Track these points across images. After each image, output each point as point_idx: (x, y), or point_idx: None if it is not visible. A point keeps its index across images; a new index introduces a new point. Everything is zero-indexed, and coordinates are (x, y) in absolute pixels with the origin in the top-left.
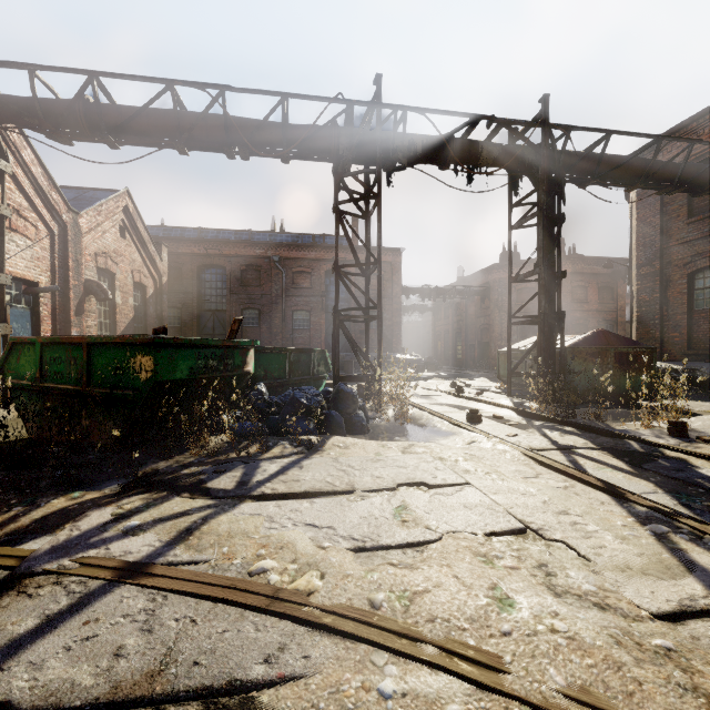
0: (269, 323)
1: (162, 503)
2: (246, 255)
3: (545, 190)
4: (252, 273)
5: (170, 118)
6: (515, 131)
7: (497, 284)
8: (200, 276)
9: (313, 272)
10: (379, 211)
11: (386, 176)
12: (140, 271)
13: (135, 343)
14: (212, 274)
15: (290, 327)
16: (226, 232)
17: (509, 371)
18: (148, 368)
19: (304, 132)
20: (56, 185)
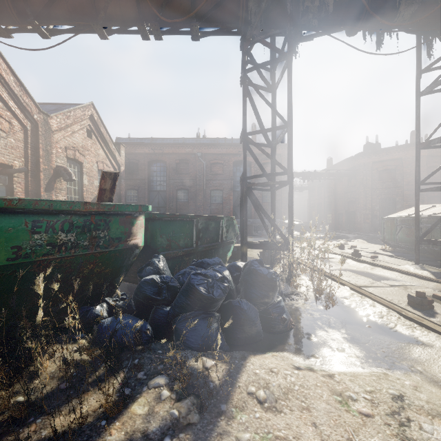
0: (194, 199)
1: None
2: (179, 153)
3: None
4: (183, 165)
5: None
6: None
7: (362, 167)
8: (149, 168)
9: (224, 163)
10: (290, 70)
11: (293, 47)
12: (103, 162)
13: None
14: (157, 167)
15: (208, 202)
16: (168, 140)
17: (418, 238)
18: None
19: (212, 1)
20: (27, 92)
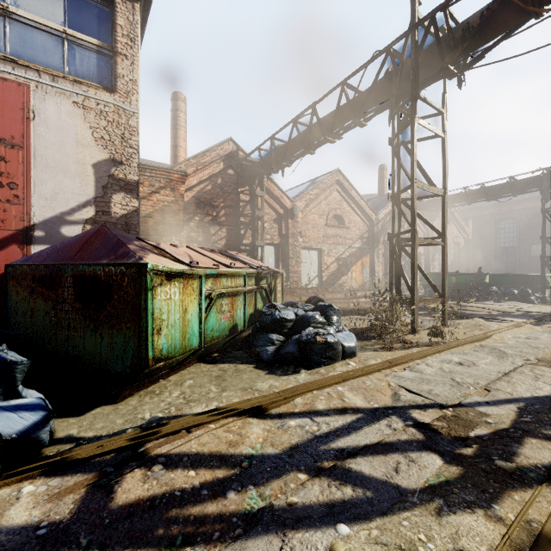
0: None
1: (455, 301)
2: (533, 207)
3: None
4: (538, 218)
5: (464, 197)
6: None
7: None
8: (496, 227)
9: None
10: None
11: None
12: (456, 236)
13: (451, 274)
14: (505, 224)
15: None
16: None
17: None
18: (454, 280)
19: (522, 185)
20: (425, 217)
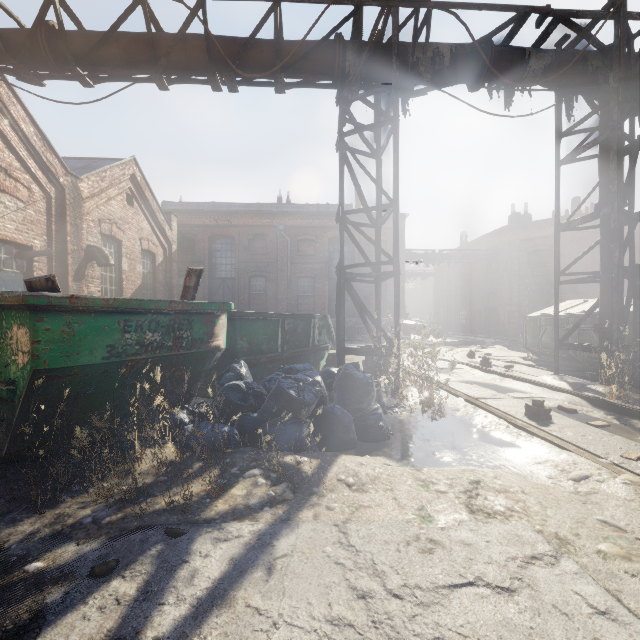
0: (274, 290)
1: None
2: (253, 225)
3: (620, 101)
4: (259, 242)
5: (143, 40)
6: (577, 26)
7: (506, 247)
8: (211, 246)
9: (317, 239)
10: (396, 138)
11: (402, 103)
12: (148, 239)
13: (10, 305)
14: (222, 244)
15: (294, 294)
16: (237, 205)
17: (557, 341)
18: (24, 348)
19: (301, 48)
20: (51, 147)
